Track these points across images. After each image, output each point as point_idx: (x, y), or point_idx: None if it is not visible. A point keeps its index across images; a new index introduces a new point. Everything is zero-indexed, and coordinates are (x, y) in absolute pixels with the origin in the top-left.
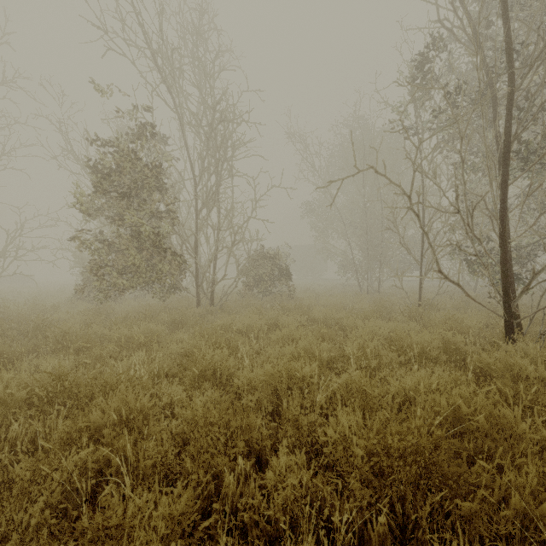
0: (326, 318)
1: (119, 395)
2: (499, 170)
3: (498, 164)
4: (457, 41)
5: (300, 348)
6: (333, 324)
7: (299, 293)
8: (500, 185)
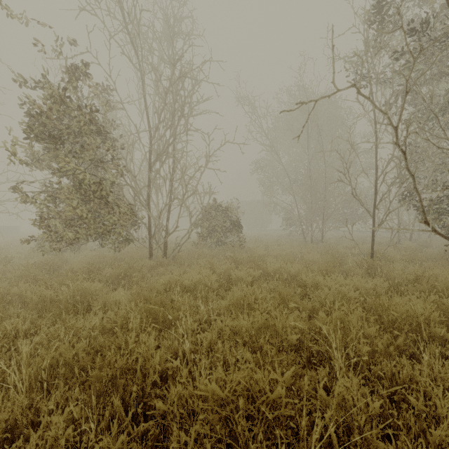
0: (280, 272)
1: None
2: None
3: None
4: None
5: (259, 323)
6: (290, 280)
7: (249, 242)
8: None
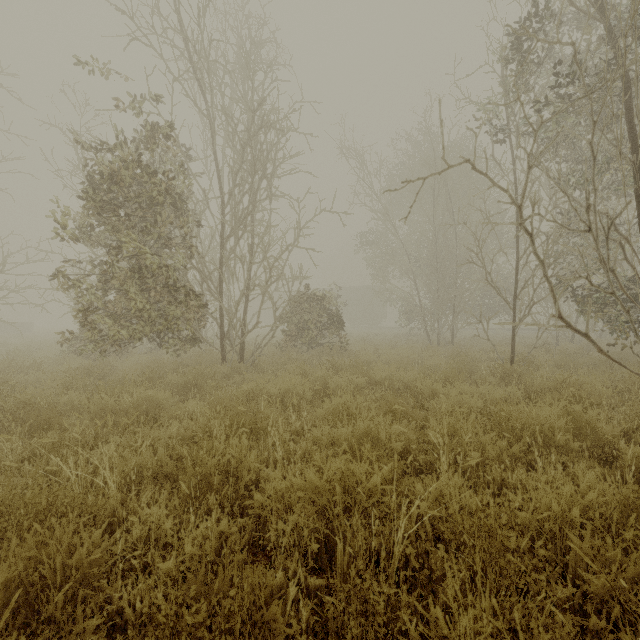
0: (391, 380)
1: (25, 549)
2: (635, 175)
3: (633, 167)
4: (572, 2)
5: (361, 431)
6: (403, 389)
7: (354, 344)
8: (637, 197)
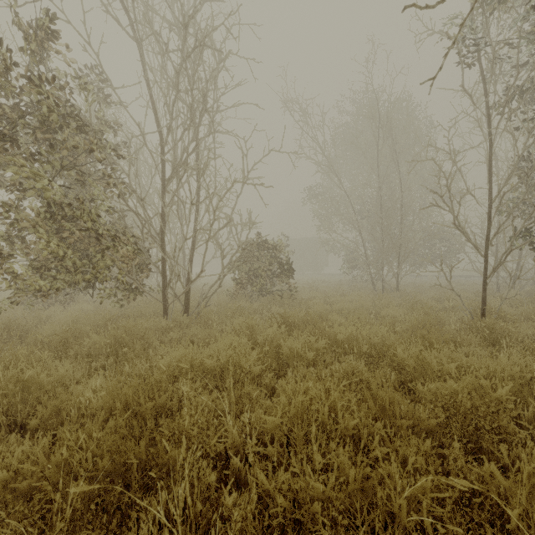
0: (355, 340)
1: None
2: None
3: None
4: None
5: (351, 487)
6: (375, 355)
7: (302, 291)
8: None
